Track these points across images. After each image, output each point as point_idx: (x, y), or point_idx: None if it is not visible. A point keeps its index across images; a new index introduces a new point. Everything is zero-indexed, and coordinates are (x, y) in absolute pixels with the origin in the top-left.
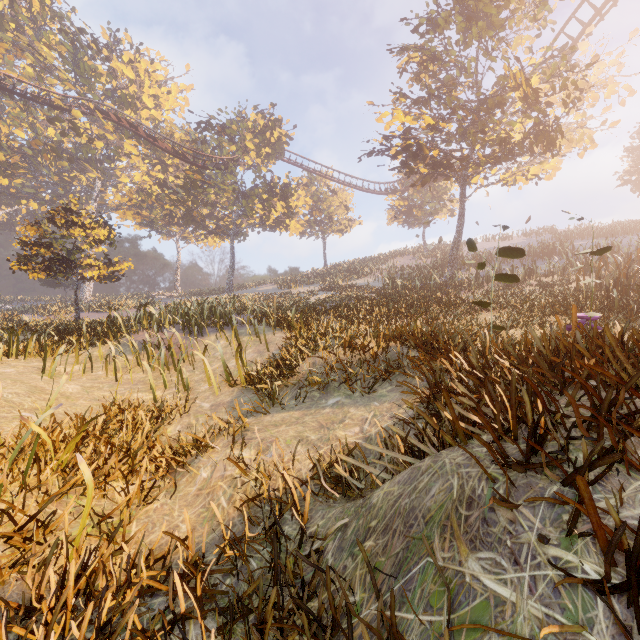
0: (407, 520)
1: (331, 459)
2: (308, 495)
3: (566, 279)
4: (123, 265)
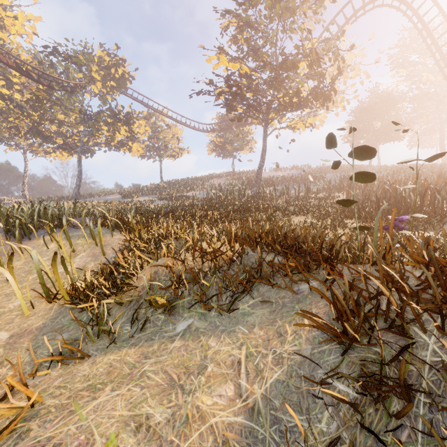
0: None
1: None
2: None
3: (332, 195)
4: None
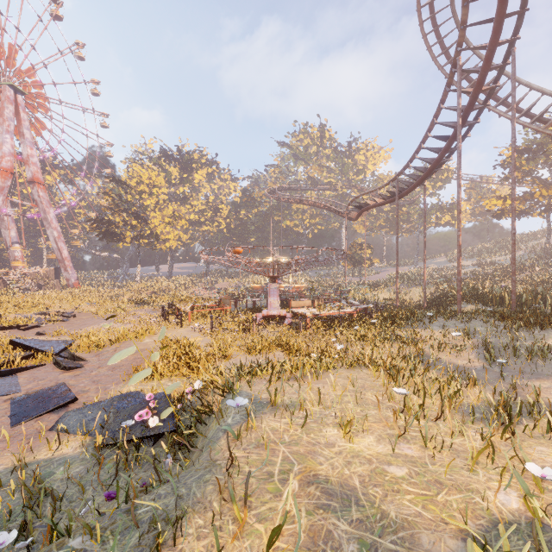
0: None
1: None
2: None
3: None
4: (375, 261)
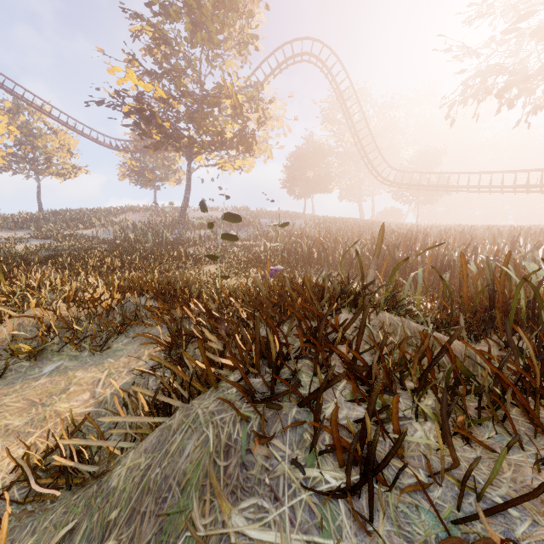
0: (159, 495)
1: (48, 445)
2: (5, 519)
3: (258, 243)
4: None
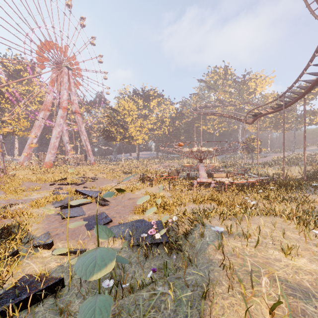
0: None
1: None
2: None
3: None
4: (263, 149)
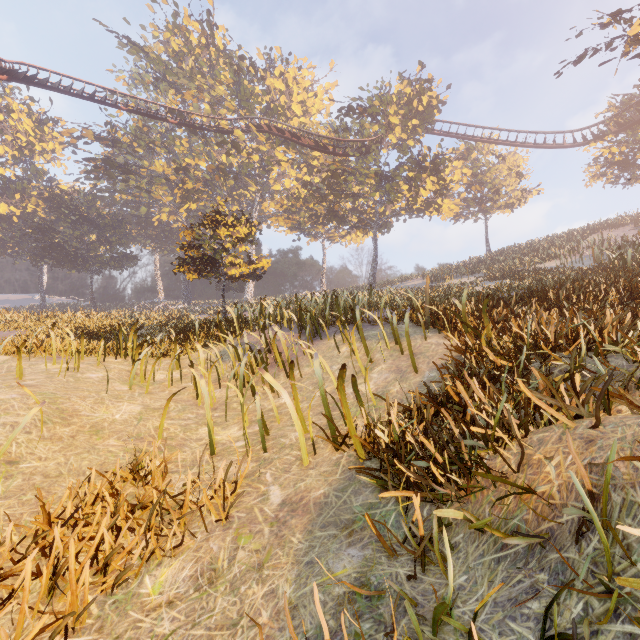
0: None
1: None
2: None
3: None
4: (262, 262)
